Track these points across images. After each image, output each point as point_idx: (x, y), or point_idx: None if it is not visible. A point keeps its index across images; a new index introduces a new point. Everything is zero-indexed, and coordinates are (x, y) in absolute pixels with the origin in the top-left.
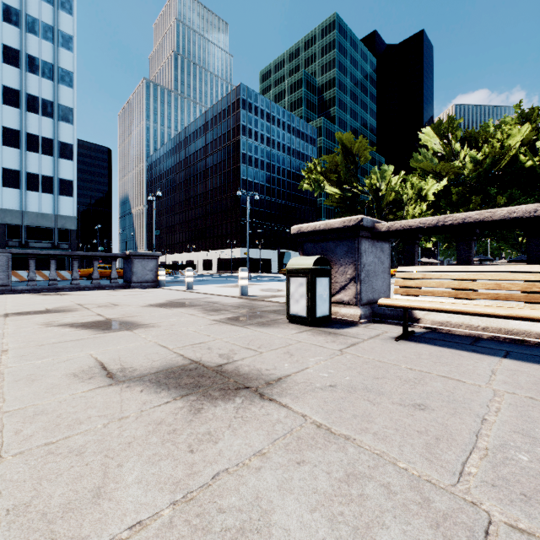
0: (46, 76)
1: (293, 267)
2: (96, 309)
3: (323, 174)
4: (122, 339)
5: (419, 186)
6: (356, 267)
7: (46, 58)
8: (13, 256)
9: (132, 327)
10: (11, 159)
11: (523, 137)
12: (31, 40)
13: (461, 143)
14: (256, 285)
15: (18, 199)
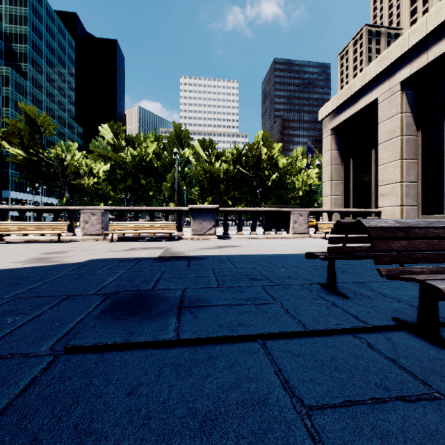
0: None
1: None
2: None
3: (3, 135)
4: None
5: (91, 165)
6: None
7: None
8: None
9: None
10: None
11: (155, 150)
12: None
13: (126, 141)
14: None
15: None
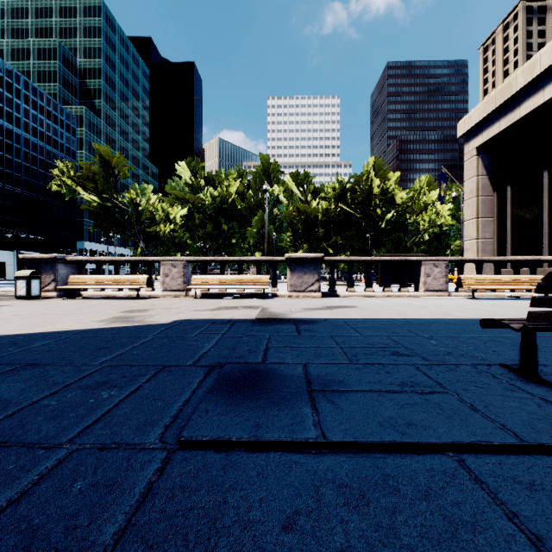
0: None
1: (19, 275)
2: None
3: (78, 180)
4: None
5: (168, 210)
6: (55, 275)
7: None
8: None
9: None
10: None
11: (238, 189)
12: None
13: (205, 180)
14: None
15: None
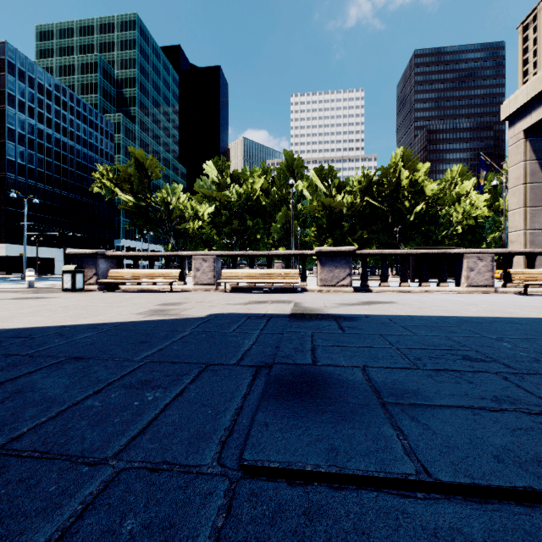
0: None
1: (65, 269)
2: None
3: (116, 182)
4: None
5: (196, 208)
6: (97, 269)
7: None
8: None
9: None
10: None
11: (263, 185)
12: None
13: (231, 178)
14: (38, 283)
15: None
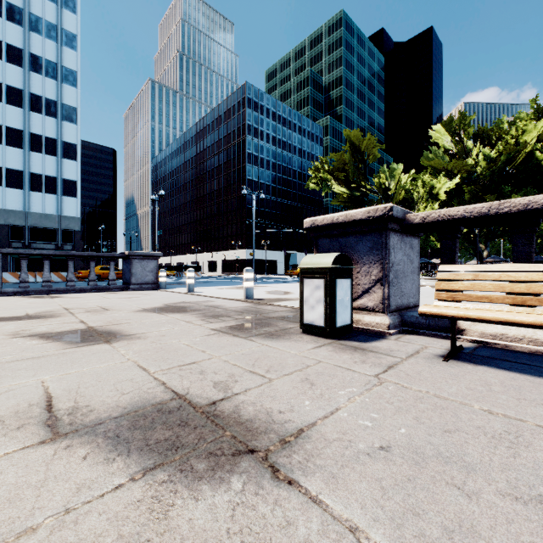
0: (50, 75)
1: (307, 266)
2: (82, 314)
3: (331, 172)
4: (94, 357)
5: (431, 184)
6: (383, 267)
7: (50, 57)
8: (17, 258)
9: (113, 339)
10: (14, 160)
11: (539, 133)
12: (35, 39)
13: (474, 140)
14: (261, 287)
15: (21, 200)
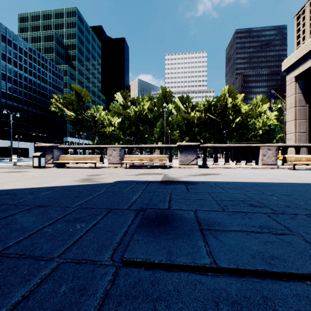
0: None
1: (35, 155)
2: None
3: (64, 104)
4: None
5: (110, 119)
6: (53, 155)
7: None
8: None
9: None
10: None
11: (149, 106)
12: None
13: (131, 102)
14: (19, 163)
15: None
